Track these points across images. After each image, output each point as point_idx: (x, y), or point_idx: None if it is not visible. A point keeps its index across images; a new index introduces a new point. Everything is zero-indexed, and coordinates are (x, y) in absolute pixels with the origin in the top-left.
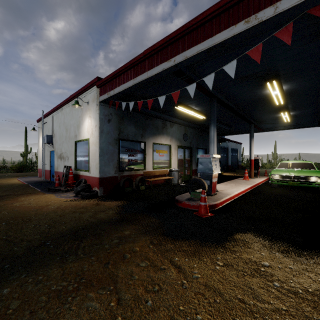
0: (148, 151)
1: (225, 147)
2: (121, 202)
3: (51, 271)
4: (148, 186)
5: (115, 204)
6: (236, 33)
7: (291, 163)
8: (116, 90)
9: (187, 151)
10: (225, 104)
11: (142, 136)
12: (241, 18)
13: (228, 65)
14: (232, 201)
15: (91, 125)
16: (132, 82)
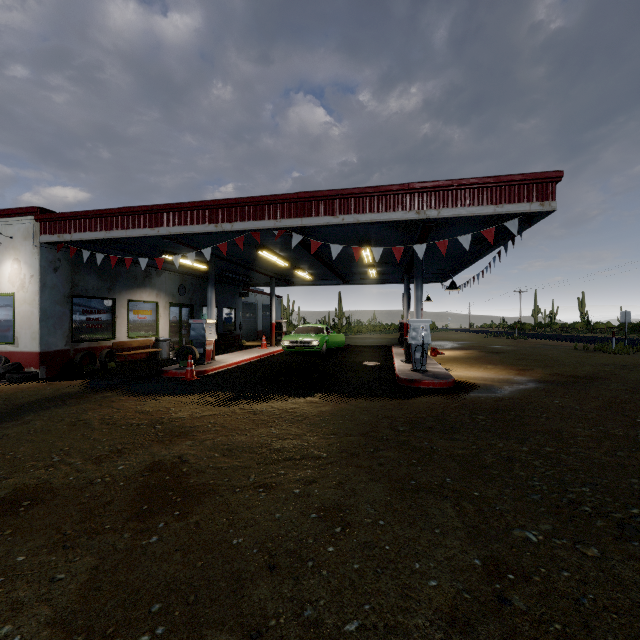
0: (120, 312)
1: (253, 303)
2: (85, 381)
3: (55, 410)
4: (120, 363)
5: (78, 382)
6: (209, 231)
7: (307, 327)
8: (77, 236)
9: (185, 311)
10: (227, 260)
11: (110, 290)
12: (213, 221)
13: (207, 249)
14: (227, 369)
15: (21, 274)
16: (104, 235)
